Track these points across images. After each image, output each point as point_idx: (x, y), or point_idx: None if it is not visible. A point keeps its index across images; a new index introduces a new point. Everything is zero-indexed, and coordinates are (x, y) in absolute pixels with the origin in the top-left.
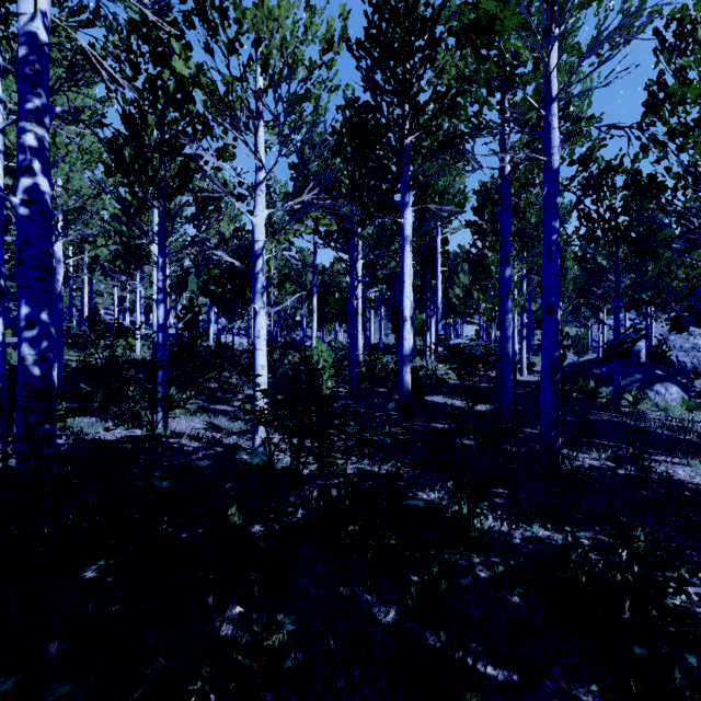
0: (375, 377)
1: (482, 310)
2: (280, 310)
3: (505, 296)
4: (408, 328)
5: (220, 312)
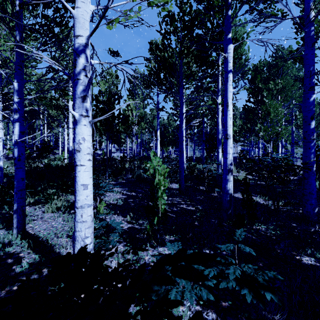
0: (194, 177)
1: (260, 136)
2: (138, 138)
3: (310, 117)
4: (230, 144)
5: (110, 141)
